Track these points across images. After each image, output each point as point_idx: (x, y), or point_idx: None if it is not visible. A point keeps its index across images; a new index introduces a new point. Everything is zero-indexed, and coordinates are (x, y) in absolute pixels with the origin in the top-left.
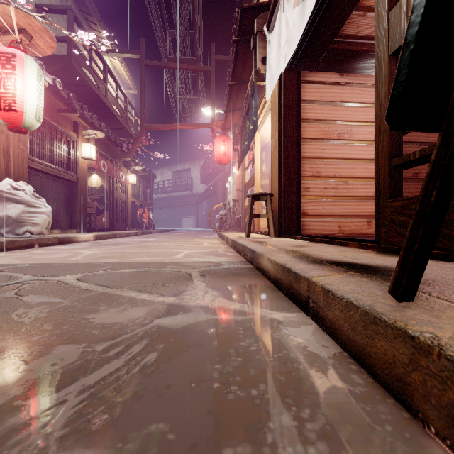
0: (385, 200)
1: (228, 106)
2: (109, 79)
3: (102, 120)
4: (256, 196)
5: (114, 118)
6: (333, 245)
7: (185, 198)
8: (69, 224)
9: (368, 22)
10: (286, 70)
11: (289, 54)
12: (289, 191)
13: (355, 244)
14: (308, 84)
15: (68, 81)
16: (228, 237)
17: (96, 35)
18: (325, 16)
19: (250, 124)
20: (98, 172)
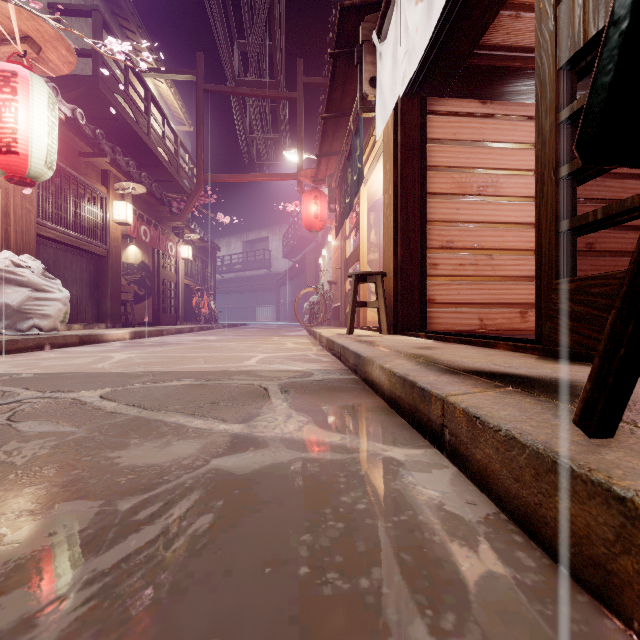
0: (551, 281)
1: (322, 148)
2: (153, 111)
3: (143, 168)
4: (362, 275)
5: (160, 166)
6: (473, 346)
7: (261, 280)
8: (95, 316)
9: (522, 26)
10: (405, 96)
11: (410, 71)
12: (408, 269)
13: (505, 345)
14: (437, 116)
15: (94, 113)
16: (322, 334)
17: (135, 47)
18: (461, 17)
19: (353, 173)
20: (137, 243)
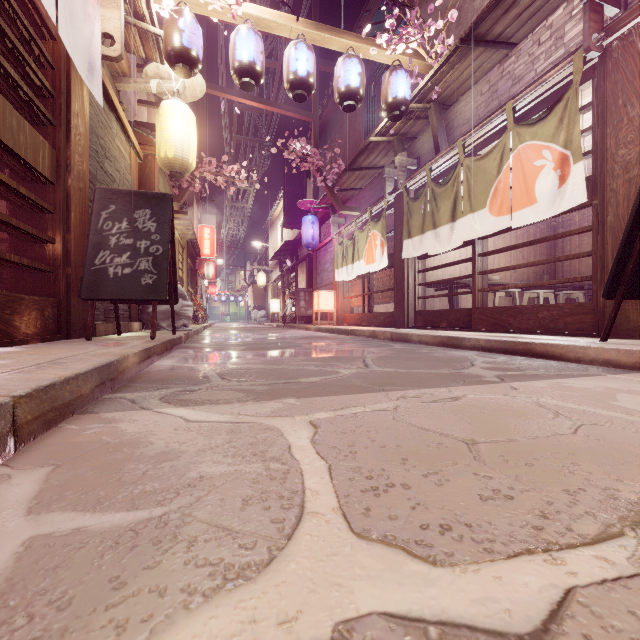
0: None
1: None
2: None
3: None
4: None
5: None
6: None
7: None
8: None
9: None
10: None
11: None
12: None
13: None
14: None
15: None
16: None
17: None
18: None
19: None
20: None
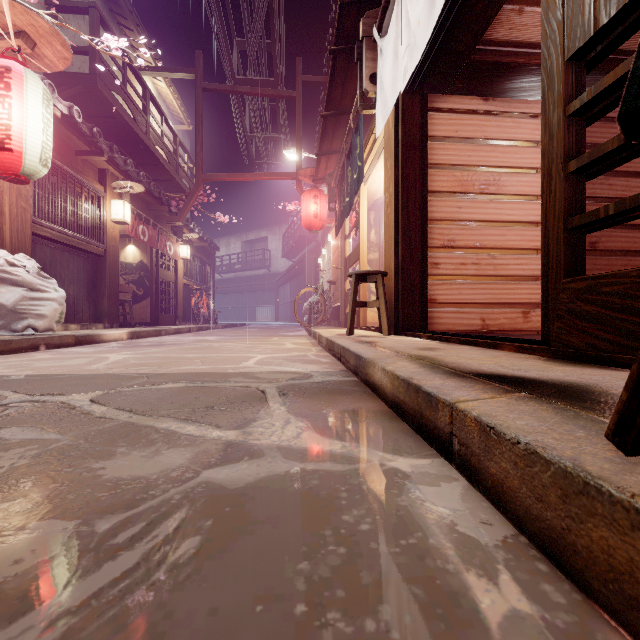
0: (559, 280)
1: (322, 146)
2: (152, 110)
3: (141, 167)
4: (362, 275)
5: (159, 165)
6: (476, 347)
7: (260, 280)
8: (92, 316)
9: (526, 21)
10: (406, 92)
11: (411, 66)
12: (409, 269)
13: (511, 346)
14: (438, 113)
15: (92, 112)
16: (322, 335)
17: (133, 46)
18: (463, 11)
19: (353, 172)
20: (135, 242)
